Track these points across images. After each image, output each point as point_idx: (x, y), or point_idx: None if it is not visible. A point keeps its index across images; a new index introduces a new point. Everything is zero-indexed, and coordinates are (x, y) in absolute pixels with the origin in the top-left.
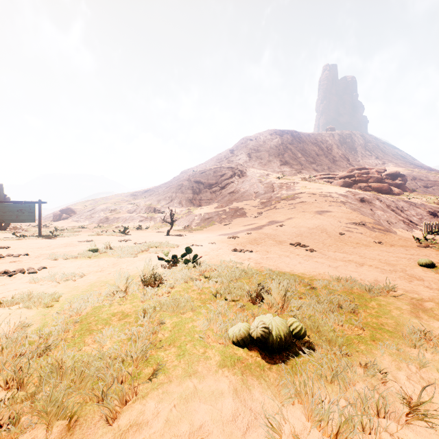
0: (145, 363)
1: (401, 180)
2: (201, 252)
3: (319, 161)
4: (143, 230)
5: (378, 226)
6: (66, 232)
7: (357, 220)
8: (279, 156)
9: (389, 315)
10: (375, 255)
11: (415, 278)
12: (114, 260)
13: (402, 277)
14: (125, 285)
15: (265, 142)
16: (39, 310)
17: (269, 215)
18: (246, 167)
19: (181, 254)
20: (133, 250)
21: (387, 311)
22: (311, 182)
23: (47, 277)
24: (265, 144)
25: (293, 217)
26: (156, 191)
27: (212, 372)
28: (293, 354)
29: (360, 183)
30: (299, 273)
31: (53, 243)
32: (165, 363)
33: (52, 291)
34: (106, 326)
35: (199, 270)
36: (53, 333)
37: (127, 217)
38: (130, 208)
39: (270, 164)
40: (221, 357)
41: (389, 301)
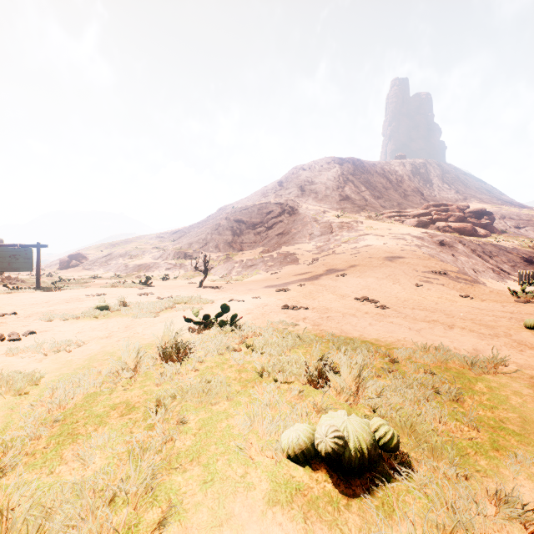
0: (149, 499)
1: (488, 218)
2: (242, 310)
3: (387, 196)
4: (171, 280)
5: (463, 275)
6: (74, 283)
7: (437, 268)
8: (338, 190)
9: (509, 404)
10: (465, 313)
11: (525, 345)
12: (128, 321)
13: (509, 345)
14: (136, 360)
15: (321, 172)
16: (7, 400)
17: (327, 261)
18: (298, 202)
19: (216, 312)
20: (154, 307)
21: (503, 398)
22: (378, 221)
23: (32, 347)
24: (321, 175)
25: (358, 265)
26: (188, 232)
27: (256, 515)
28: (382, 478)
29: (438, 222)
30: (371, 339)
31: (54, 298)
32: (182, 499)
33: (34, 369)
34: (100, 427)
35: (239, 336)
36: (16, 441)
37: (151, 264)
38: (155, 254)
39: (327, 199)
40: (271, 484)
41: (501, 382)
